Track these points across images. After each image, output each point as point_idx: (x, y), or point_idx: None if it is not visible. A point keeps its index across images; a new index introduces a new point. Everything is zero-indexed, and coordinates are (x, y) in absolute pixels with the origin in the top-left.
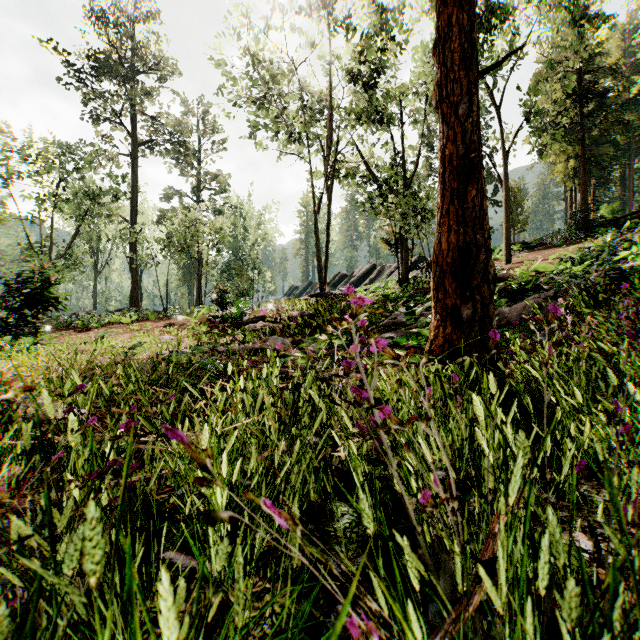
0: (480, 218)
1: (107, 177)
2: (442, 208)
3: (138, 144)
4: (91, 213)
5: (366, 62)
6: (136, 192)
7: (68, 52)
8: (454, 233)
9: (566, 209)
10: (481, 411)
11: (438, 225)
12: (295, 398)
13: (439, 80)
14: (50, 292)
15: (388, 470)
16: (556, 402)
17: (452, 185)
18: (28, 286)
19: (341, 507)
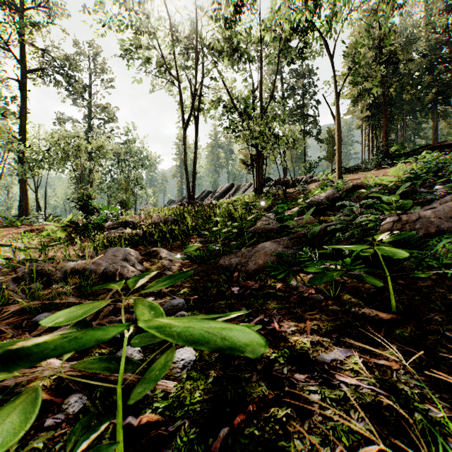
0: None
1: None
2: None
3: (27, 70)
4: None
5: None
6: (25, 112)
7: None
8: None
9: (362, 149)
10: None
11: None
12: None
13: None
14: None
15: None
16: None
17: None
18: None
19: None
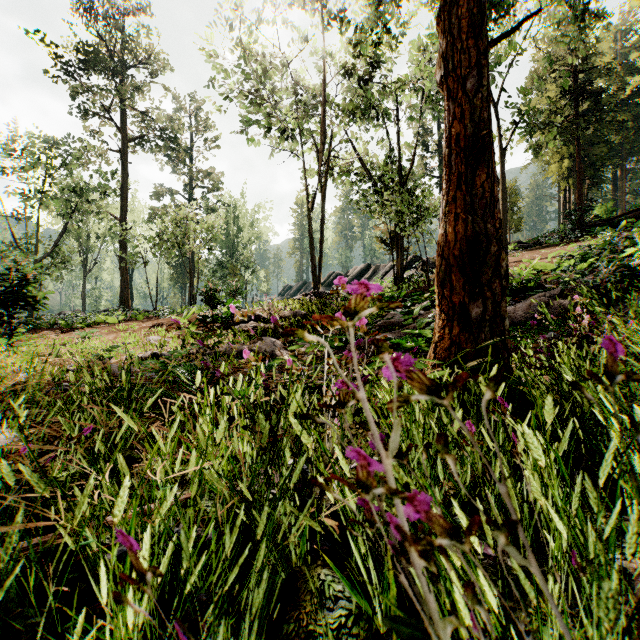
0: (491, 205)
1: (96, 173)
2: (448, 194)
3: (128, 140)
4: (79, 210)
5: (361, 56)
6: (126, 189)
7: (54, 44)
8: (462, 222)
9: (559, 209)
10: (538, 452)
11: (443, 214)
12: (273, 423)
13: (444, 51)
14: (28, 290)
15: (417, 591)
16: (595, 419)
17: (459, 168)
18: (3, 284)
19: (334, 584)
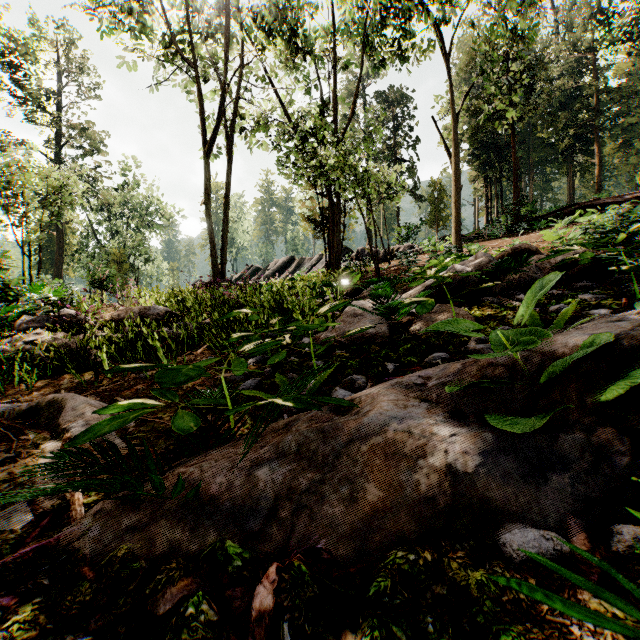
0: None
1: None
2: None
3: None
4: None
5: None
6: None
7: None
8: None
9: (475, 214)
10: None
11: None
12: None
13: None
14: None
15: None
16: None
17: None
18: None
19: None
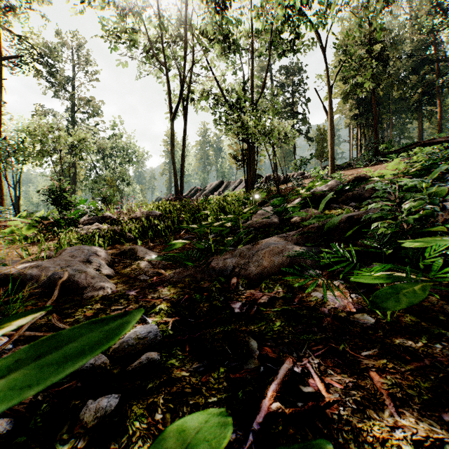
0: None
1: None
2: None
3: (3, 57)
4: None
5: None
6: (1, 102)
7: None
8: None
9: (350, 148)
10: None
11: None
12: None
13: None
14: None
15: None
16: None
17: None
18: None
19: None
